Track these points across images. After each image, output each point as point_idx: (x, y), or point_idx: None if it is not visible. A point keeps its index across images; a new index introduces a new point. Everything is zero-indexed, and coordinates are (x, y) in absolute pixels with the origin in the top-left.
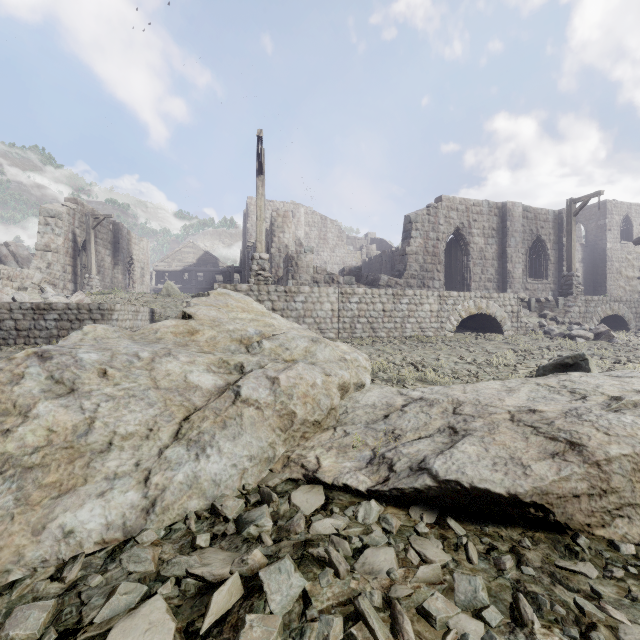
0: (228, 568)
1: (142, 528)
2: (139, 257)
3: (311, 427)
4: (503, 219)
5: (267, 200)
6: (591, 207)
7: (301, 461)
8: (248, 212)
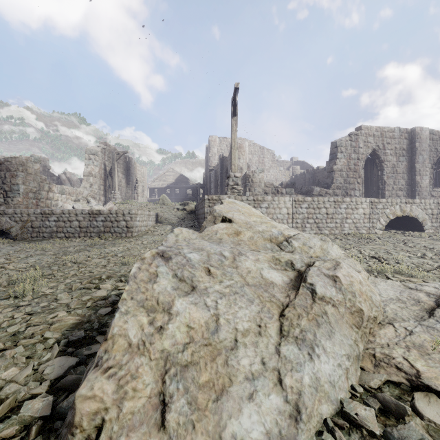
0: None
1: (295, 438)
2: (141, 179)
3: (373, 323)
4: (412, 141)
5: (222, 137)
6: None
7: (392, 362)
8: (210, 146)
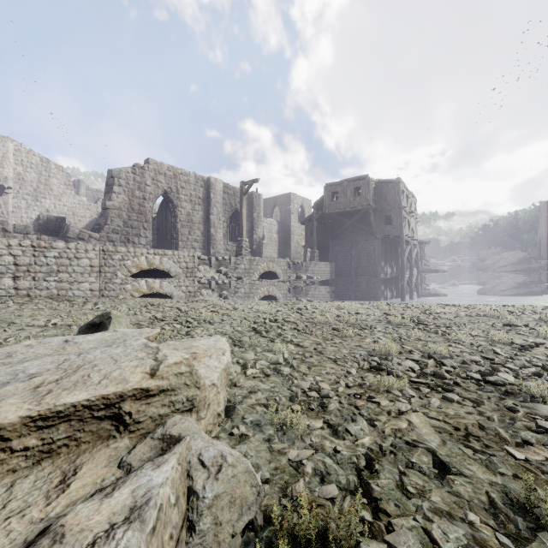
0: None
1: None
2: None
3: None
4: (208, 191)
5: None
6: (283, 196)
7: None
8: None
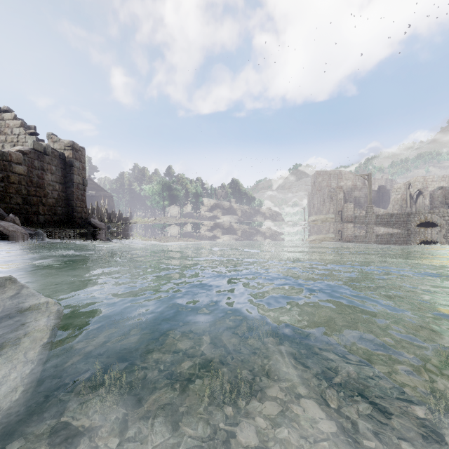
0: None
1: None
2: None
3: None
4: None
5: None
6: None
7: None
8: None
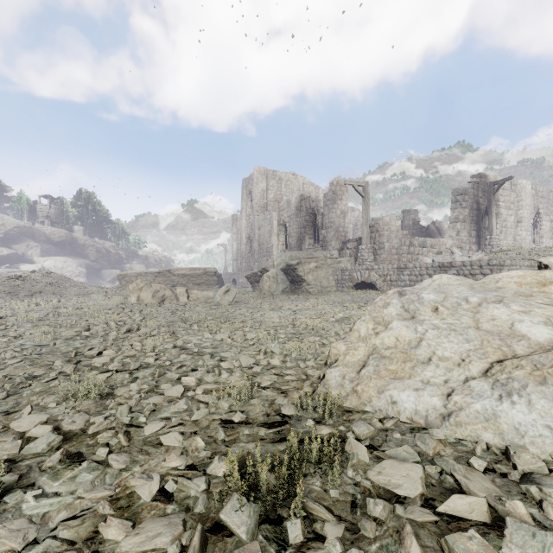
0: (484, 494)
1: (438, 427)
2: (547, 210)
3: None
4: None
5: None
6: None
7: None
8: None
